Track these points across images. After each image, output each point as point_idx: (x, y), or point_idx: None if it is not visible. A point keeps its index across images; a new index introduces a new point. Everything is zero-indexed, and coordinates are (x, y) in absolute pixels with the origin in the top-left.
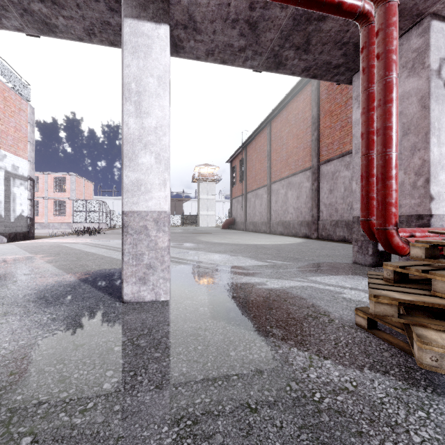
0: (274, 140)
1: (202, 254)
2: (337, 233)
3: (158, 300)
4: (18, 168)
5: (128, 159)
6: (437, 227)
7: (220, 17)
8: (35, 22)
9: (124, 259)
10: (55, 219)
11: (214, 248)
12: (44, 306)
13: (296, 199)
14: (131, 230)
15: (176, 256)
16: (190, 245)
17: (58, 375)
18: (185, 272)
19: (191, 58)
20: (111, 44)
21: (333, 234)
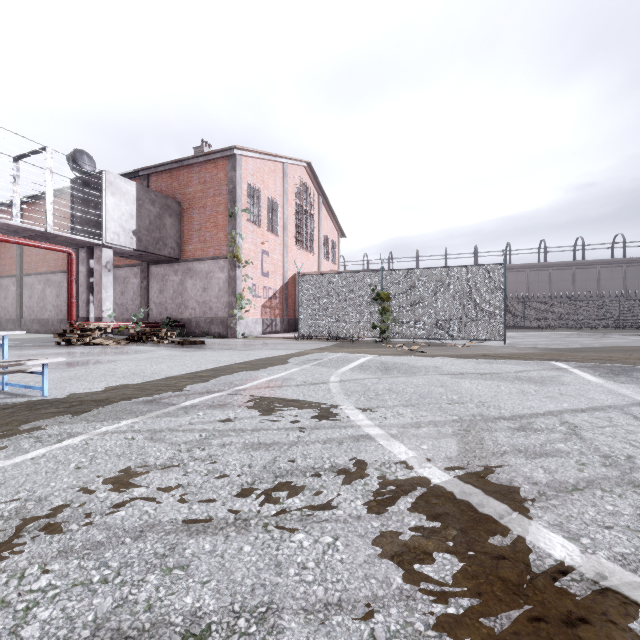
0: None
1: None
2: None
3: None
4: None
5: None
6: (101, 322)
7: None
8: None
9: None
10: None
11: None
12: None
13: (56, 297)
14: None
15: None
16: None
17: None
18: None
19: None
20: None
21: None
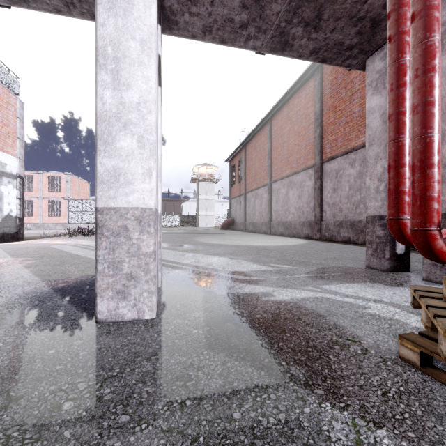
0: (275, 138)
1: (199, 256)
2: (341, 234)
3: (141, 319)
4: (6, 165)
5: (103, 142)
6: None
7: None
8: None
9: (98, 268)
10: (50, 219)
11: (212, 250)
12: None
13: (298, 198)
14: (106, 231)
15: (170, 259)
16: (187, 246)
17: None
18: (179, 279)
19: (186, 37)
20: (94, 17)
21: (337, 235)
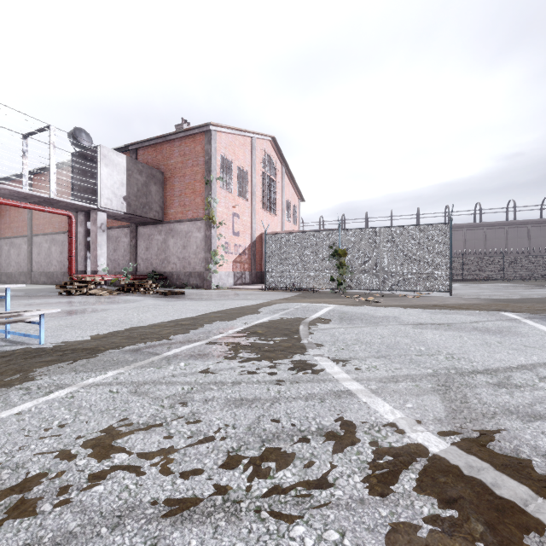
0: None
1: None
2: None
3: None
4: None
5: None
6: (96, 275)
7: (9, 195)
8: None
9: None
10: None
11: None
12: None
13: (60, 254)
14: None
15: None
16: None
17: None
18: None
19: None
20: None
21: None
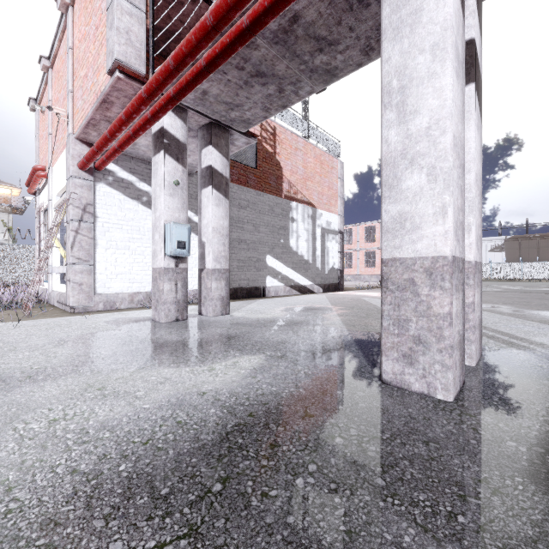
0: None
1: None
2: None
3: (431, 396)
4: (330, 224)
5: (388, 187)
6: None
7: None
8: (320, 77)
9: (383, 324)
10: (365, 271)
11: None
12: (308, 360)
13: None
14: (391, 285)
15: (508, 331)
16: None
17: (274, 437)
18: (513, 363)
19: None
20: None
21: None
